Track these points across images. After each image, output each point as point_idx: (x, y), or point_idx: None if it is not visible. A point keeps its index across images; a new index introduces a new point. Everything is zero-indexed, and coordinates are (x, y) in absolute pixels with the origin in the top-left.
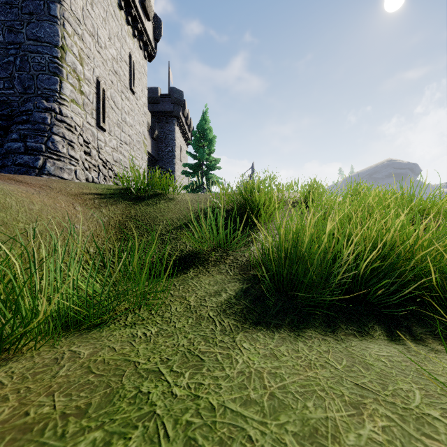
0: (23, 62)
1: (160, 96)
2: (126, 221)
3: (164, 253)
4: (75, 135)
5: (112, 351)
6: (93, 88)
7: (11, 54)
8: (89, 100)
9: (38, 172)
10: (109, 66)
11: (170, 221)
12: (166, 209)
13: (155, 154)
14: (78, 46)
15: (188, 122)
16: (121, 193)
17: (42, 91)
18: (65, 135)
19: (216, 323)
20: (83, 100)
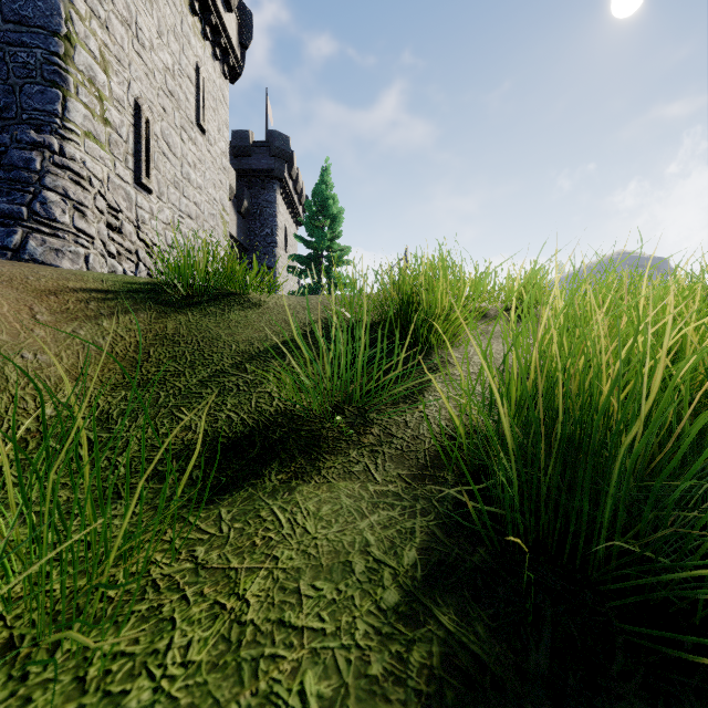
0: None
1: (253, 144)
2: (153, 344)
3: (217, 417)
4: (89, 193)
5: None
6: (129, 116)
7: None
8: (120, 137)
9: (11, 256)
10: (158, 80)
11: (245, 346)
12: (241, 323)
13: (243, 239)
14: (99, 39)
15: (298, 188)
16: (154, 291)
17: (31, 115)
18: (68, 191)
19: None
20: (109, 136)
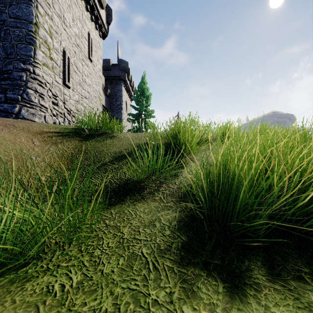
0: (6, 34)
1: (112, 65)
2: (78, 153)
3: (106, 181)
4: (45, 89)
5: None
6: (60, 56)
7: None
8: (57, 65)
9: (14, 116)
10: (72, 40)
11: (113, 154)
12: (111, 145)
13: (108, 106)
14: (48, 24)
15: (131, 84)
16: (76, 132)
17: (21, 57)
18: (37, 89)
19: (149, 266)
20: (52, 64)
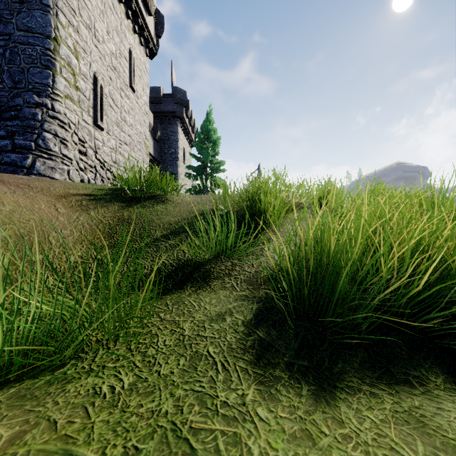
0: (13, 54)
1: (163, 95)
2: (118, 224)
3: (158, 262)
4: (69, 132)
5: (49, 431)
6: (90, 84)
7: (0, 45)
8: (85, 97)
9: (26, 171)
10: (107, 61)
11: (167, 225)
12: (164, 212)
13: (157, 155)
14: (73, 38)
15: (191, 123)
16: (114, 194)
17: (34, 86)
18: (57, 132)
19: (217, 366)
20: (79, 97)
